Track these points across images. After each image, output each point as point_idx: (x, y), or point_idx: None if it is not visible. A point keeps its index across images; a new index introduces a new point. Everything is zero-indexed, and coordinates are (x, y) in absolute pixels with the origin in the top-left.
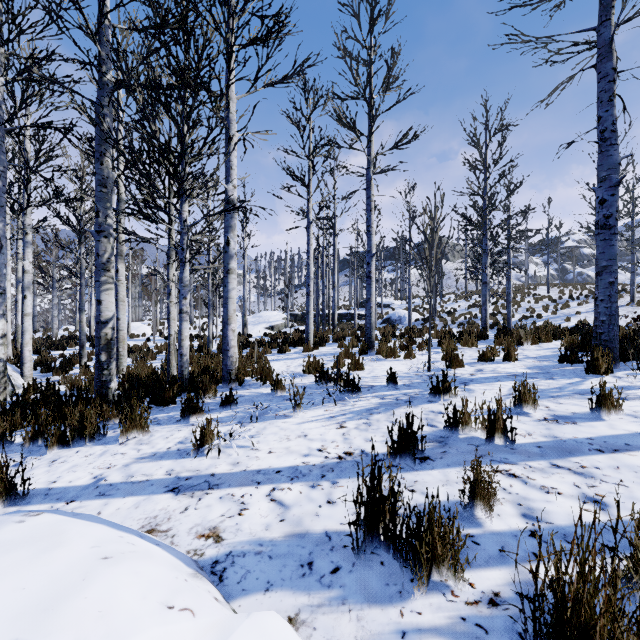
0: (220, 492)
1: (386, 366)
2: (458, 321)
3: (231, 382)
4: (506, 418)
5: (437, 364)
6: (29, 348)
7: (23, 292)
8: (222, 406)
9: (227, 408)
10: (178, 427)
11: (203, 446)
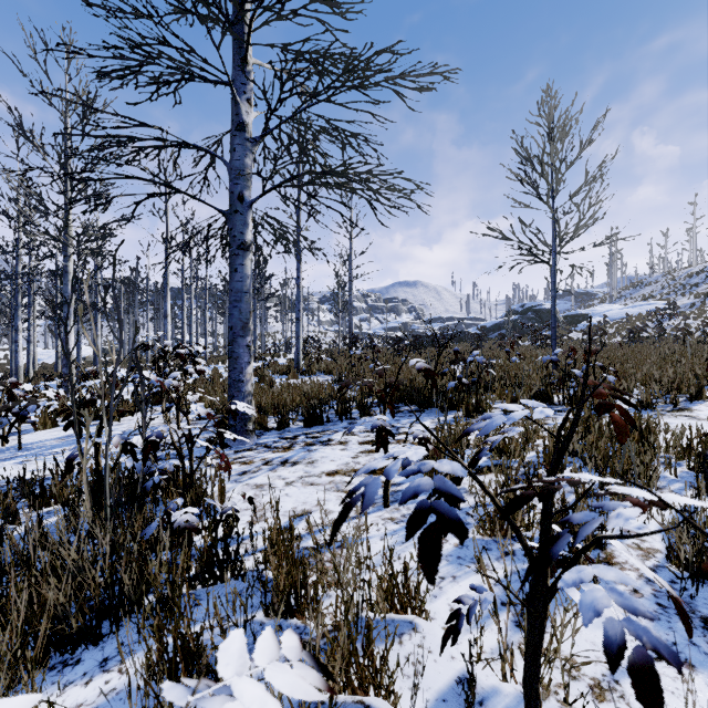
0: None
1: None
2: None
3: None
4: None
5: None
6: None
7: None
8: None
9: None
10: None
11: None
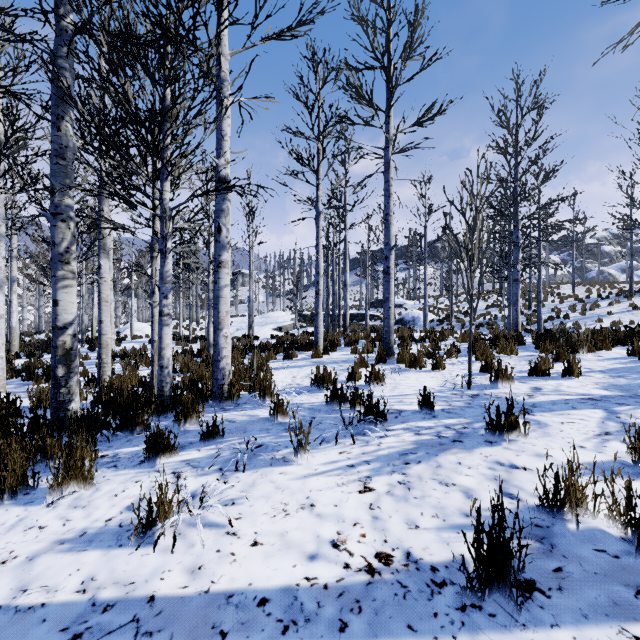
0: None
1: (412, 380)
2: (476, 322)
3: (223, 400)
4: None
5: (476, 378)
6: (1, 355)
7: None
8: (203, 439)
9: (210, 442)
10: (137, 474)
11: (153, 526)
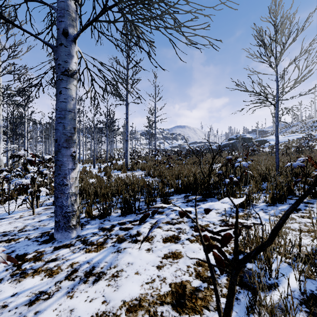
0: None
1: None
2: None
3: None
4: None
5: None
6: None
7: None
8: None
9: None
10: None
11: None
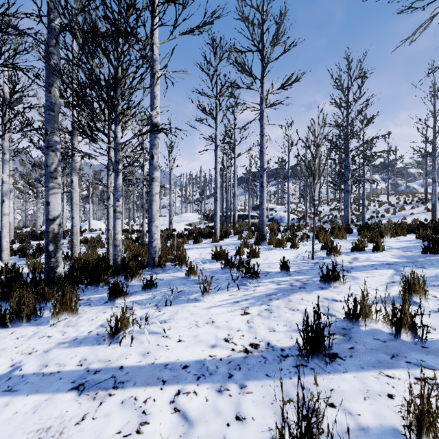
0: (123, 393)
1: (277, 254)
2: (323, 220)
3: (155, 267)
4: (415, 315)
5: (318, 253)
6: (6, 239)
7: (2, 197)
8: (144, 289)
9: (148, 290)
10: (104, 309)
11: (118, 333)
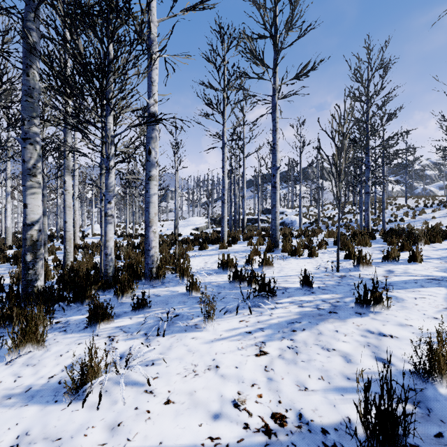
0: None
1: (293, 264)
2: (337, 224)
3: (152, 279)
4: None
5: (342, 263)
6: None
7: None
8: (134, 310)
9: (139, 311)
10: (80, 338)
11: (84, 384)
